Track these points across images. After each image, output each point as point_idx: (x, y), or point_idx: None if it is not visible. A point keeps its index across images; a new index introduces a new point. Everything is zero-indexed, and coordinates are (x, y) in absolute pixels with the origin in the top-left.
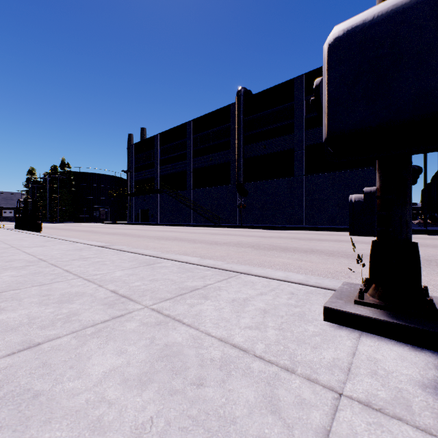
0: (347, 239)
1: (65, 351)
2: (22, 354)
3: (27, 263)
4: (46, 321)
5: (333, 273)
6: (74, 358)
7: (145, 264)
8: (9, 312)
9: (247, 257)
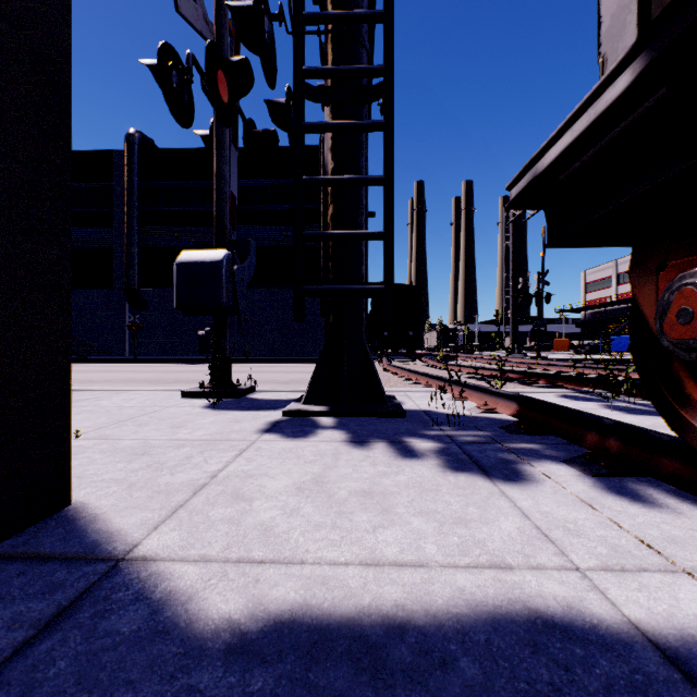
0: (272, 370)
1: None
2: None
3: None
4: None
5: None
6: None
7: None
8: None
9: None
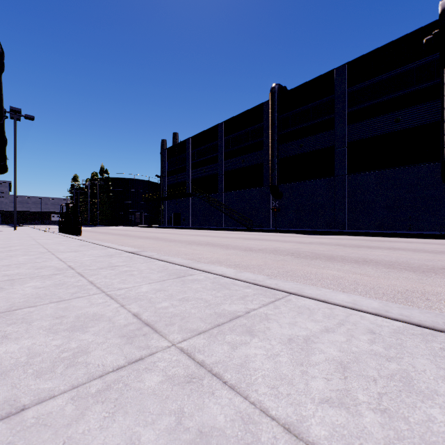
0: (403, 247)
1: (52, 430)
2: None
3: (55, 271)
4: (46, 361)
5: (403, 292)
6: None
7: (175, 276)
8: (11, 342)
9: (288, 267)
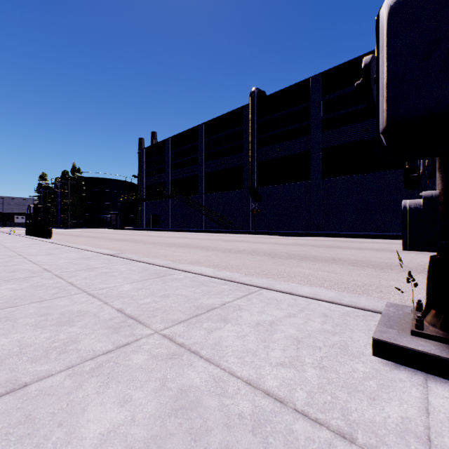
0: (369, 247)
1: (55, 397)
2: (3, 400)
3: (30, 274)
4: (39, 350)
5: (362, 286)
6: (66, 410)
7: (155, 276)
8: None
9: (264, 267)
